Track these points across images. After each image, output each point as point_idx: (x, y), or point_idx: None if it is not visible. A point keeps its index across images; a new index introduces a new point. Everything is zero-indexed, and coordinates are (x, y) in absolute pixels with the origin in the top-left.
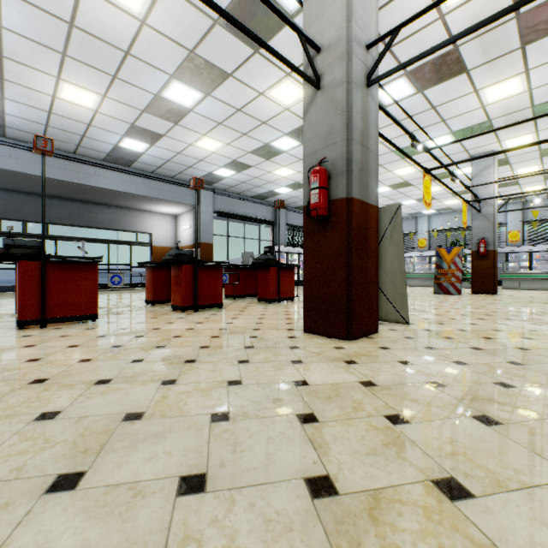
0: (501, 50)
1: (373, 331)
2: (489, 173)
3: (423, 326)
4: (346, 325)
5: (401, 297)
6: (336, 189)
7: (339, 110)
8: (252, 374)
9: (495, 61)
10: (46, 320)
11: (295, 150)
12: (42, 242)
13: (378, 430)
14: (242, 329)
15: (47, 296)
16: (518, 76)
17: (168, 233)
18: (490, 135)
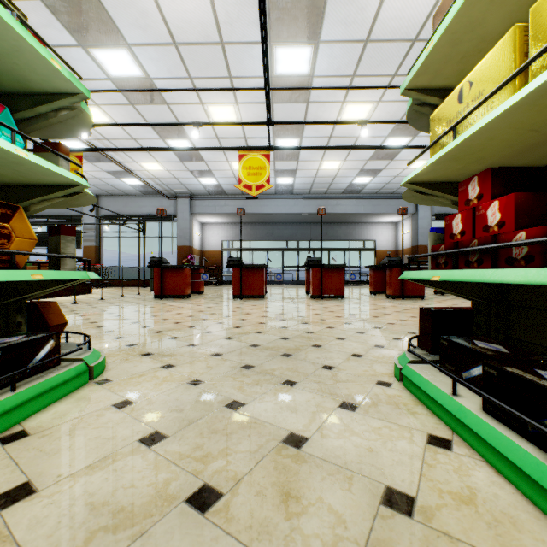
0: None
1: None
2: None
3: None
4: None
5: None
6: None
7: None
8: (413, 319)
9: None
10: (322, 296)
11: None
12: (321, 258)
13: None
14: None
15: (322, 284)
16: None
17: (389, 238)
18: None
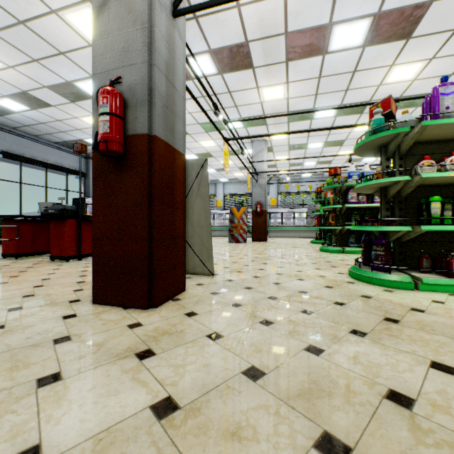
0: (275, 59)
1: (180, 290)
2: (263, 155)
3: (226, 276)
4: (147, 291)
5: (207, 250)
6: (135, 122)
7: (139, 24)
8: None
9: (271, 66)
10: None
11: None
12: None
13: None
14: None
15: None
16: (282, 85)
17: None
18: (264, 127)
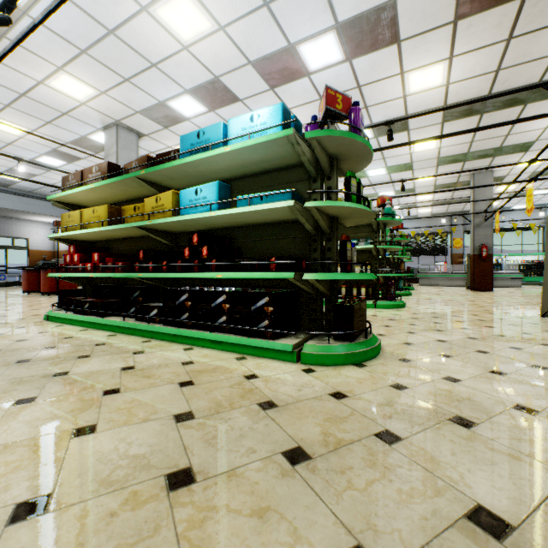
0: None
1: None
2: None
3: None
4: None
5: None
6: None
7: None
8: None
9: None
10: None
11: None
12: None
13: None
14: None
15: None
16: None
17: (46, 238)
18: None
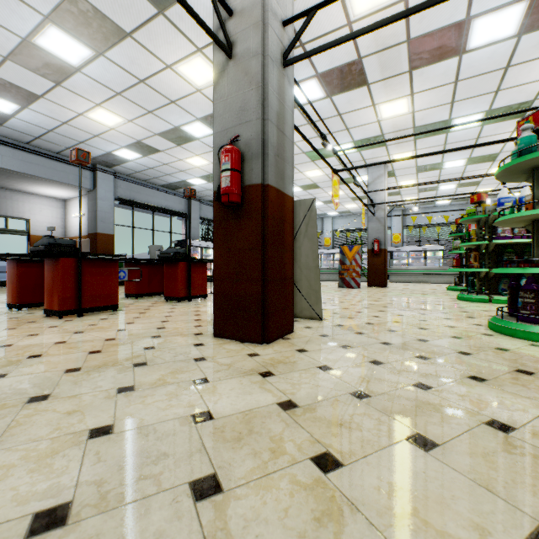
0: (394, 71)
1: (290, 331)
2: (381, 182)
3: (335, 321)
4: (261, 327)
5: (315, 293)
6: (250, 174)
7: (254, 85)
8: (133, 411)
9: (390, 79)
10: None
11: (209, 138)
12: None
13: (305, 489)
14: (137, 337)
15: None
16: (405, 98)
17: (53, 220)
18: (382, 148)
